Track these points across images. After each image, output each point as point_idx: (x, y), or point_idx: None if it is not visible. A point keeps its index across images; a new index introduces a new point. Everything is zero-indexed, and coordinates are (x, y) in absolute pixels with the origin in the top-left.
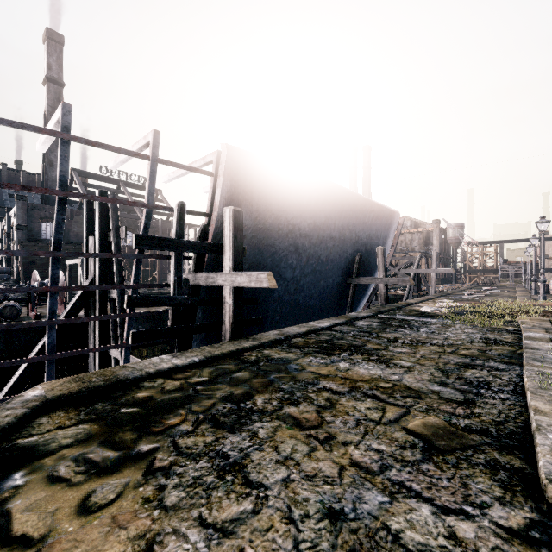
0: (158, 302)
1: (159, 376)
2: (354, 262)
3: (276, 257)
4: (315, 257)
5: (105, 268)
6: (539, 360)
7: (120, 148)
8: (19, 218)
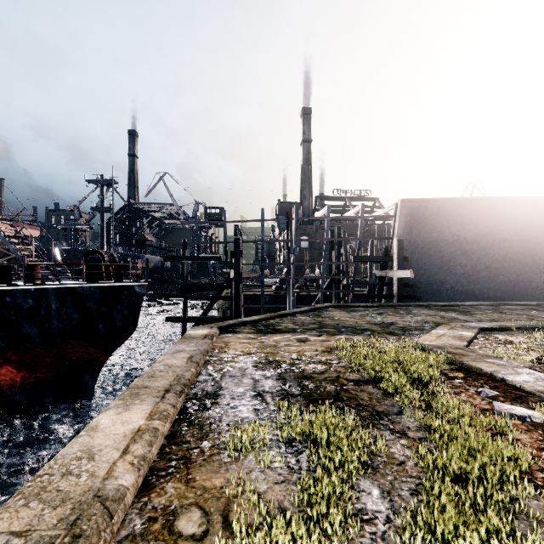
0: (361, 283)
1: (360, 307)
2: None
3: (444, 259)
4: (487, 257)
5: (340, 268)
6: None
7: (347, 216)
8: None
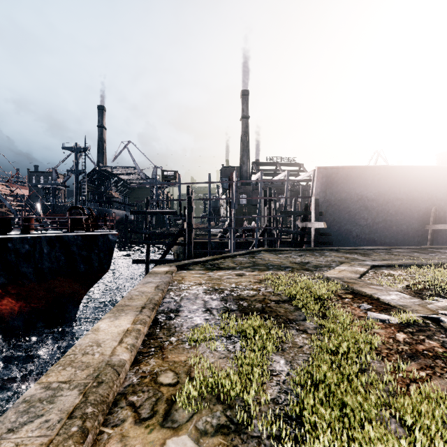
0: (287, 232)
1: (285, 251)
2: (430, 213)
3: (351, 213)
4: (383, 212)
5: (271, 220)
6: (441, 260)
7: (276, 180)
8: None
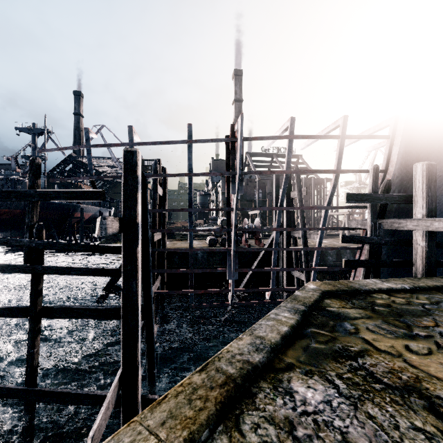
0: (360, 240)
1: (380, 292)
2: None
3: None
4: None
5: (289, 216)
6: None
7: (320, 136)
8: (222, 188)
